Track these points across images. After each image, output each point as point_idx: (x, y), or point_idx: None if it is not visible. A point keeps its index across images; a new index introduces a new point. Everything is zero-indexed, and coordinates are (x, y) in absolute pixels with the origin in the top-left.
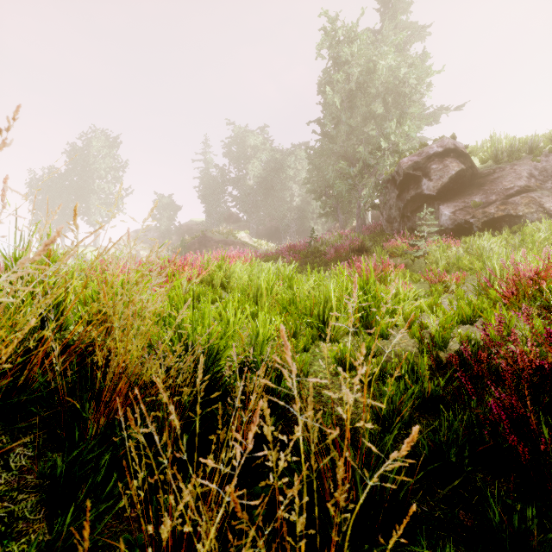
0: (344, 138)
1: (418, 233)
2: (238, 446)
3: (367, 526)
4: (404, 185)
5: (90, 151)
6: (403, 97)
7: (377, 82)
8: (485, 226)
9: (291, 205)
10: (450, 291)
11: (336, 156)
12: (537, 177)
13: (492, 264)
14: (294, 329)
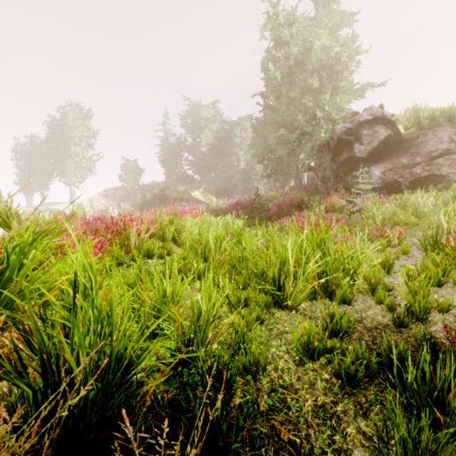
0: (284, 109)
1: (355, 190)
2: None
3: None
4: (338, 149)
5: (66, 122)
6: (335, 73)
7: (313, 59)
8: (412, 184)
9: (238, 168)
10: (392, 245)
11: (277, 125)
12: None
13: (440, 219)
14: (245, 295)
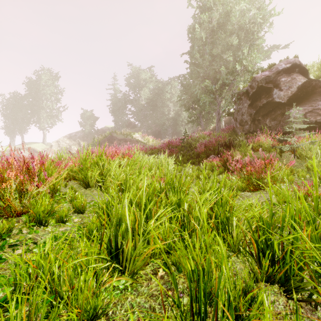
0: (208, 64)
1: (289, 129)
2: None
3: None
4: (257, 96)
5: (40, 82)
6: (251, 34)
7: (234, 20)
8: None
9: (168, 116)
10: None
11: (201, 79)
12: None
13: None
14: None
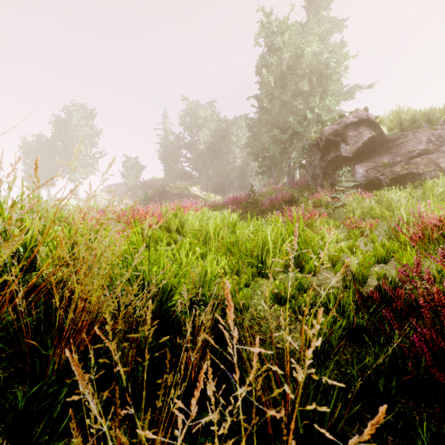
0: (277, 110)
1: (338, 187)
2: (180, 415)
3: None
4: (326, 149)
5: (71, 121)
6: (325, 77)
7: (304, 65)
8: (392, 182)
9: (234, 165)
10: (365, 235)
11: (271, 125)
12: (434, 142)
13: (401, 213)
14: (237, 267)
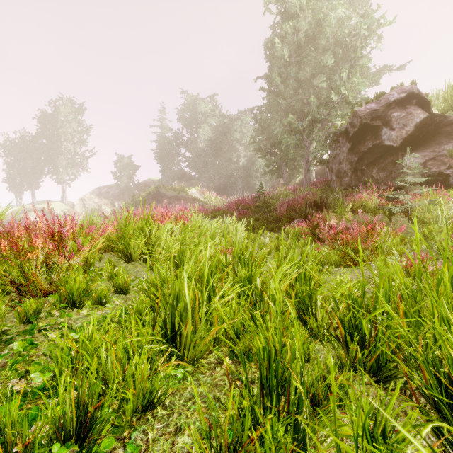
0: (292, 92)
1: (401, 184)
2: None
3: None
4: (359, 137)
5: (58, 116)
6: (352, 51)
7: (328, 31)
8: None
9: (238, 165)
10: None
11: (283, 113)
12: None
13: None
14: None
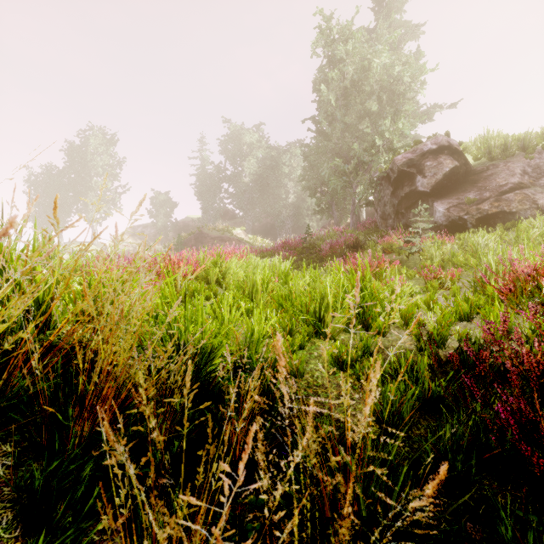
0: (339, 135)
1: (413, 229)
2: (226, 479)
3: (370, 542)
4: (399, 182)
5: (87, 148)
6: (397, 95)
7: (371, 80)
8: (479, 222)
9: (287, 202)
10: (445, 288)
11: (331, 153)
12: (531, 174)
13: (488, 260)
14: (290, 326)
